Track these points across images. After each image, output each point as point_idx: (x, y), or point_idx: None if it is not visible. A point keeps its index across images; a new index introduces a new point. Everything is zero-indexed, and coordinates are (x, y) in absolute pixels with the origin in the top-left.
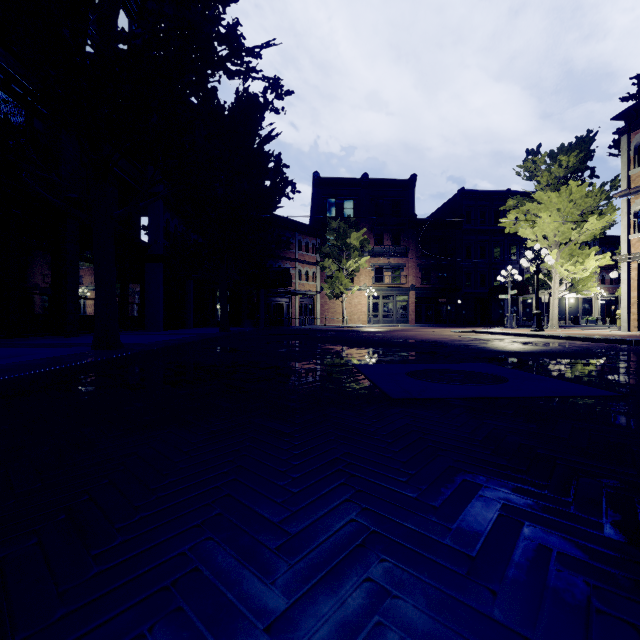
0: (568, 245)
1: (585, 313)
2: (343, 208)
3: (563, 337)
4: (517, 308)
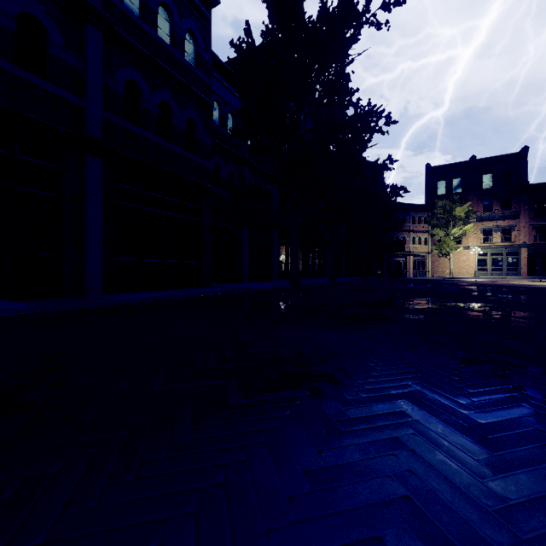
0: None
1: None
2: (452, 186)
3: None
4: None
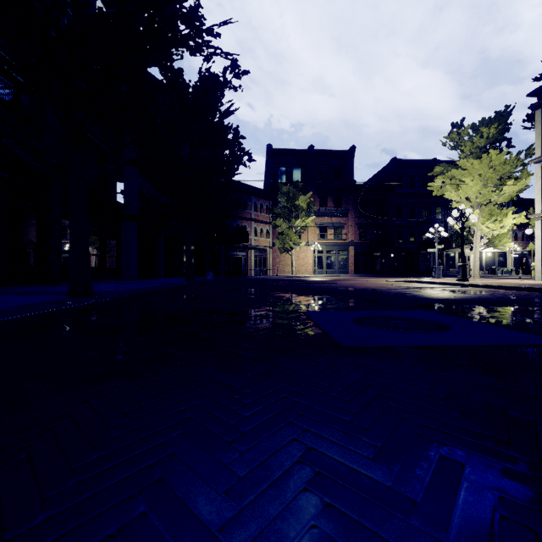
0: (488, 206)
1: (500, 265)
2: (292, 175)
3: (487, 286)
4: (442, 261)
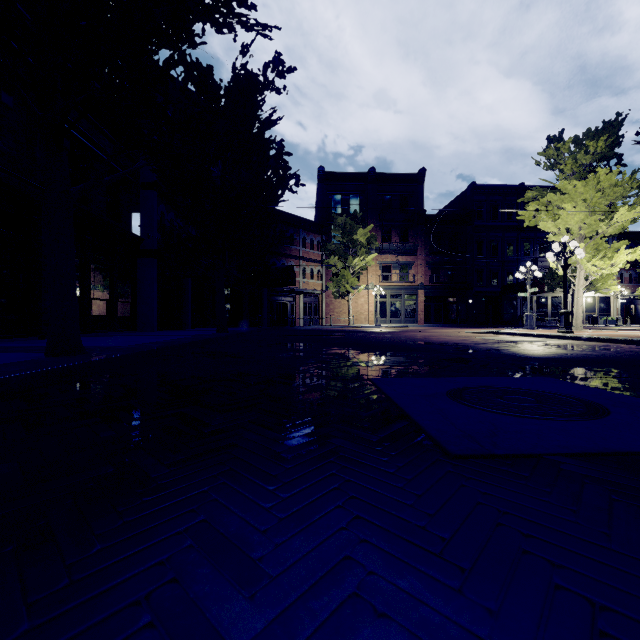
0: (594, 239)
1: (603, 313)
2: (349, 204)
3: (601, 339)
4: (531, 307)
